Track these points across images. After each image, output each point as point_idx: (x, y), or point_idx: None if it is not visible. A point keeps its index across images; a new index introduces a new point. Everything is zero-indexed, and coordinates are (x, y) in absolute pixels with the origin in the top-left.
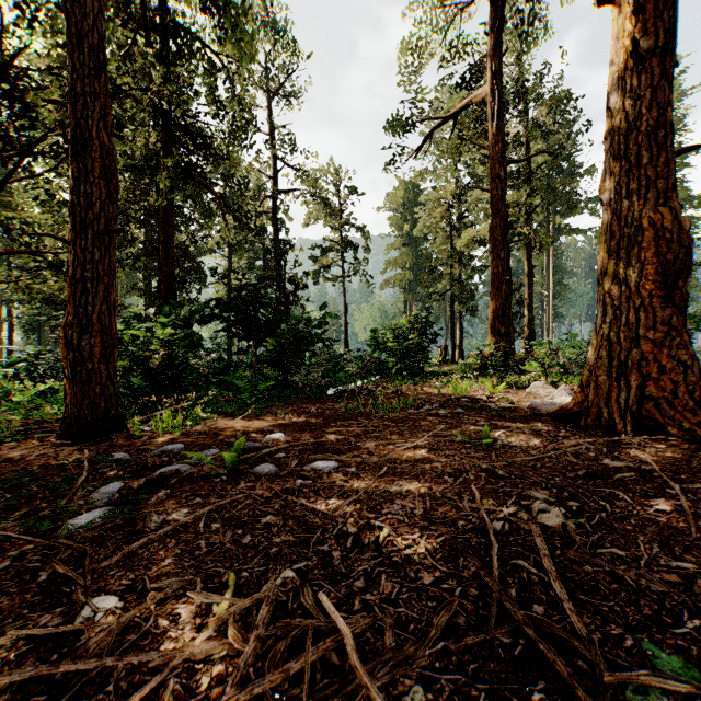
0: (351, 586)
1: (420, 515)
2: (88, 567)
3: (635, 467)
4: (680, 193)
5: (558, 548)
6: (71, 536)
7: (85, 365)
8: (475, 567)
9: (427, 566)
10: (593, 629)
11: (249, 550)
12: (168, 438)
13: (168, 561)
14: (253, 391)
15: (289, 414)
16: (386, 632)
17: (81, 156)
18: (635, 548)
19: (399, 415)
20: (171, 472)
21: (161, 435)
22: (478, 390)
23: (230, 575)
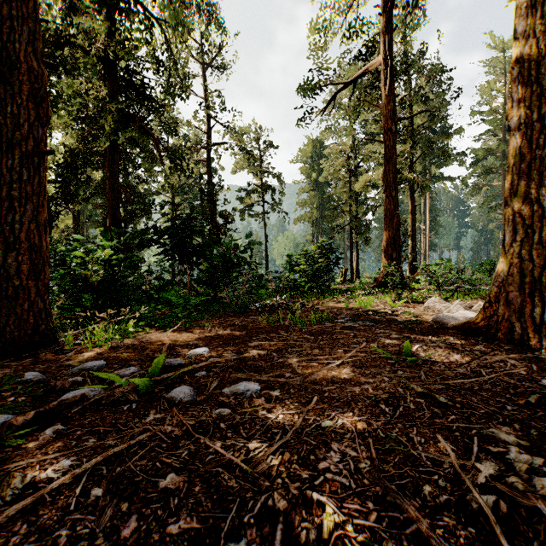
0: None
1: (367, 472)
2: None
3: None
4: None
5: None
6: None
7: (13, 281)
8: None
9: None
10: None
11: None
12: (95, 353)
13: None
14: (186, 306)
15: (216, 327)
16: None
17: (9, 77)
18: None
19: (316, 328)
20: (74, 399)
21: (90, 349)
22: (379, 304)
23: None
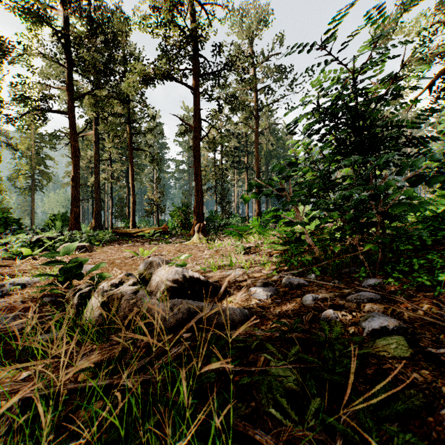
0: None
1: None
2: None
3: None
4: None
5: None
6: None
7: None
8: None
9: None
10: None
11: None
12: None
13: None
14: None
15: None
16: None
17: None
18: None
19: None
20: None
21: None
22: None
23: None
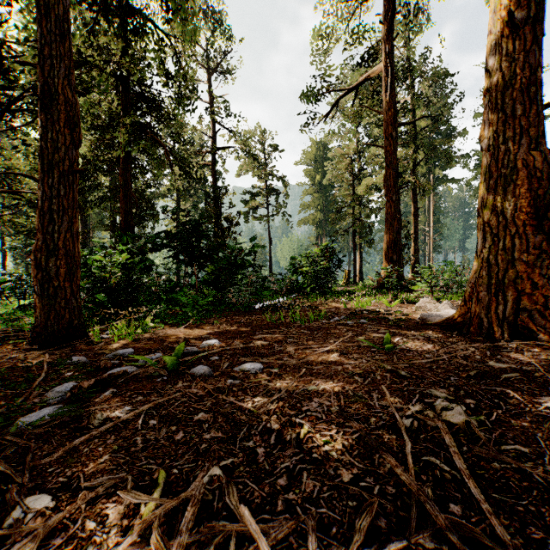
0: (274, 484)
1: (335, 412)
2: (29, 464)
3: (518, 368)
4: None
5: (464, 444)
6: (21, 432)
7: (52, 283)
8: (391, 465)
9: (345, 463)
10: (512, 531)
11: (180, 446)
12: (121, 344)
13: (105, 457)
14: (195, 306)
15: (223, 324)
16: (308, 536)
17: (49, 108)
18: (536, 444)
19: (313, 325)
20: (119, 373)
21: (116, 341)
22: (376, 305)
23: (160, 473)
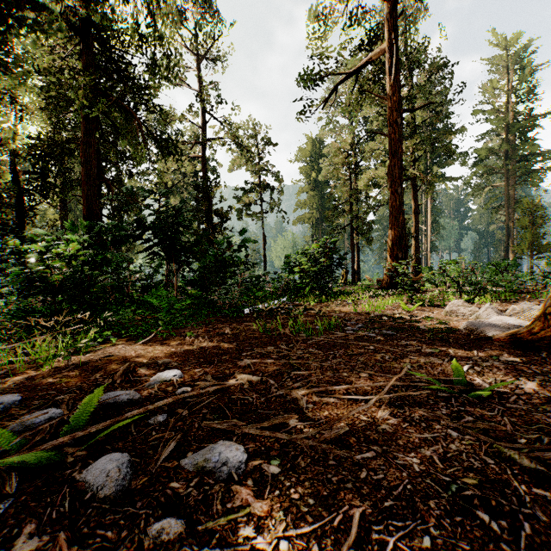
0: None
1: None
2: None
3: None
4: (533, 148)
5: None
6: None
7: None
8: None
9: None
10: None
11: None
12: (25, 377)
13: None
14: (170, 310)
15: (199, 337)
16: None
17: None
18: None
19: (325, 339)
20: None
21: (22, 371)
22: (391, 308)
23: None
